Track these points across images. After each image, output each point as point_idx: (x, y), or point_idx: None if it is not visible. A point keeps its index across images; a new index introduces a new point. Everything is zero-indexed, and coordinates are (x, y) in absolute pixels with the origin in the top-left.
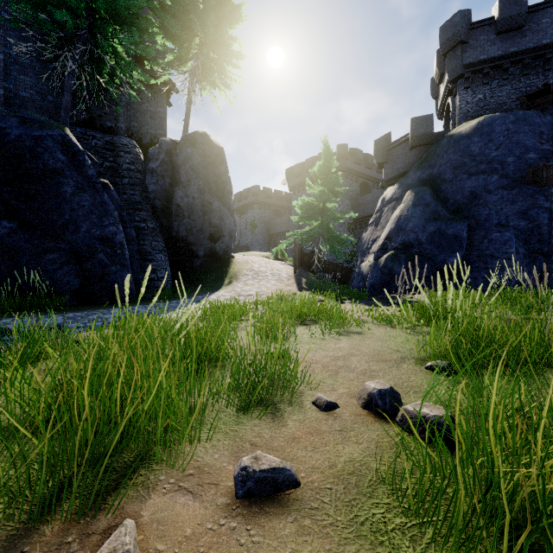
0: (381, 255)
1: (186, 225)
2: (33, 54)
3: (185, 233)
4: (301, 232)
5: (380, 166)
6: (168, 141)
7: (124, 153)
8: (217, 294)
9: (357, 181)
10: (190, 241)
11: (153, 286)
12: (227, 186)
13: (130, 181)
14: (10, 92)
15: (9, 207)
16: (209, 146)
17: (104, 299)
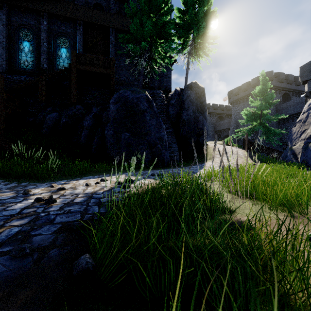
0: (310, 141)
1: (186, 129)
2: (130, 62)
3: (185, 133)
4: (247, 129)
5: (304, 82)
6: (178, 89)
7: (158, 97)
8: (208, 164)
9: (280, 93)
10: (187, 137)
11: (172, 159)
12: (205, 107)
13: (161, 110)
14: (118, 79)
15: (127, 127)
16: (198, 88)
17: (159, 165)
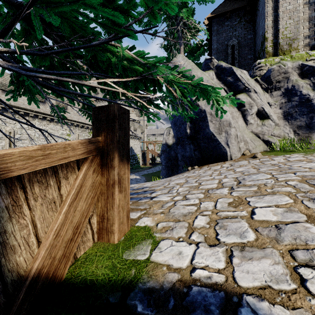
0: None
1: None
2: None
3: None
4: None
5: None
6: None
7: None
8: None
9: None
10: None
11: None
12: None
13: None
14: None
15: None
16: None
17: None
